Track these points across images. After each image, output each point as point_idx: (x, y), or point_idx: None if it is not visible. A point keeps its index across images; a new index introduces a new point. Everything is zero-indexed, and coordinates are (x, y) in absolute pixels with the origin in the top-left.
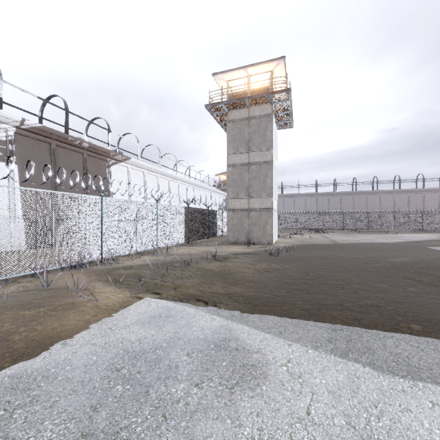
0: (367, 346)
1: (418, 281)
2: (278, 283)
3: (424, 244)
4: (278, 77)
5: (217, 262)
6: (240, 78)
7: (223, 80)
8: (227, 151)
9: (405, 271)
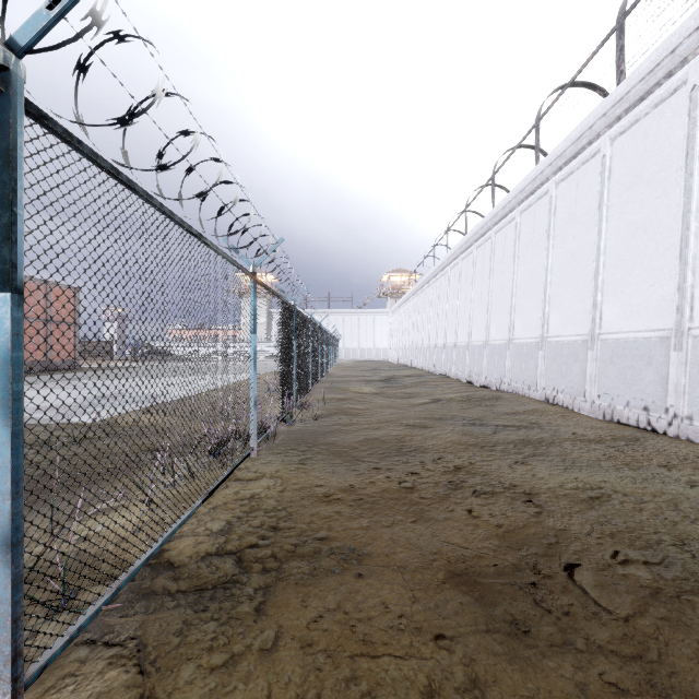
0: None
1: None
2: None
3: None
4: None
5: None
6: None
7: None
8: None
9: None
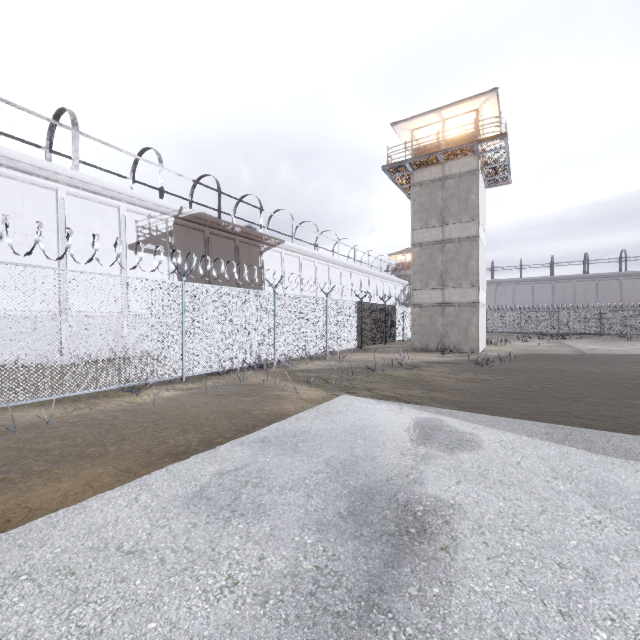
0: (587, 439)
1: None
2: (488, 393)
3: None
4: (488, 118)
5: (406, 370)
6: (430, 124)
7: (405, 129)
8: (412, 225)
9: None
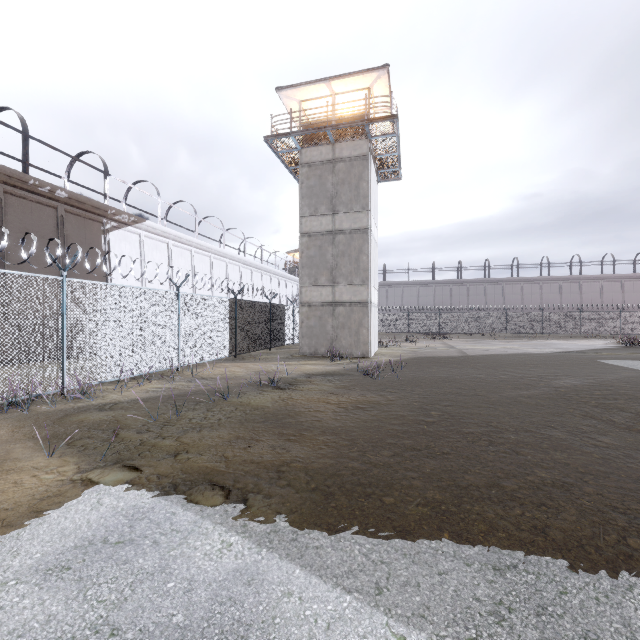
0: (589, 632)
1: (607, 422)
2: (376, 434)
3: (591, 355)
4: (379, 96)
5: (276, 392)
6: (320, 97)
7: (293, 99)
8: (300, 212)
9: (581, 403)
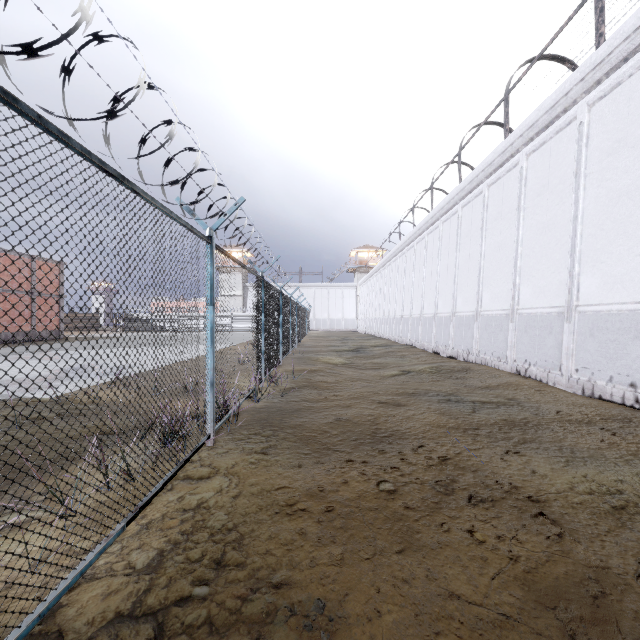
0: None
1: None
2: None
3: None
4: None
5: None
6: None
7: None
8: None
9: None
